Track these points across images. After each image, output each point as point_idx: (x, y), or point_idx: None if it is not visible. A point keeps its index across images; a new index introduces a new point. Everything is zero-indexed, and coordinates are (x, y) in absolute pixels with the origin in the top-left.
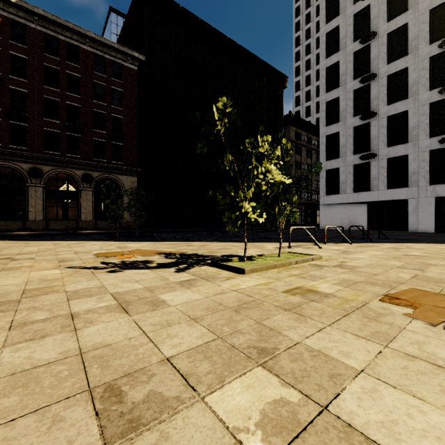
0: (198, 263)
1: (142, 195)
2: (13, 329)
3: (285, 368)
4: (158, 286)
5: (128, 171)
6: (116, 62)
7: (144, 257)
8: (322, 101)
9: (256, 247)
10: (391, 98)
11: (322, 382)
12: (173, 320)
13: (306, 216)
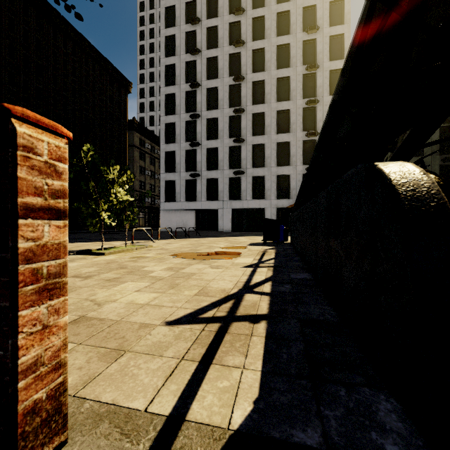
0: None
1: None
2: None
3: (130, 268)
4: None
5: None
6: None
7: None
8: (163, 121)
9: (106, 244)
10: (209, 136)
11: (140, 268)
12: (78, 268)
13: (150, 219)
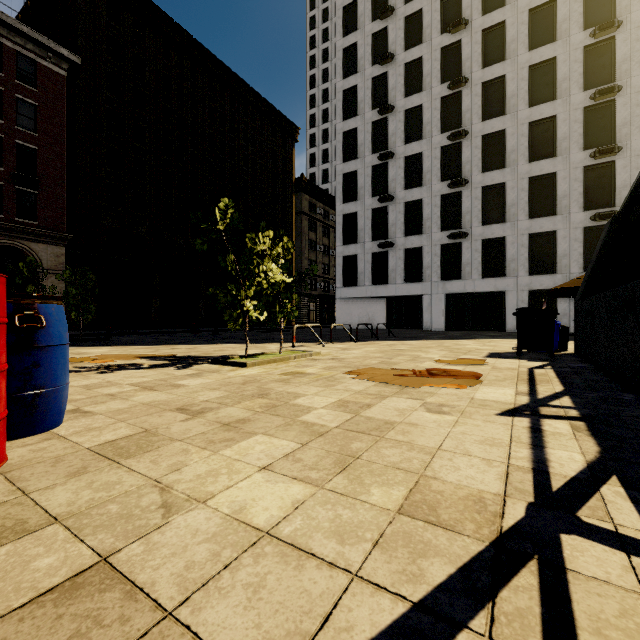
0: (197, 363)
1: (89, 279)
2: (69, 402)
3: (273, 397)
4: (168, 378)
5: (48, 237)
6: (25, 56)
7: (125, 361)
8: (339, 171)
9: (258, 348)
10: (408, 183)
11: (290, 398)
12: (197, 390)
13: (322, 312)
